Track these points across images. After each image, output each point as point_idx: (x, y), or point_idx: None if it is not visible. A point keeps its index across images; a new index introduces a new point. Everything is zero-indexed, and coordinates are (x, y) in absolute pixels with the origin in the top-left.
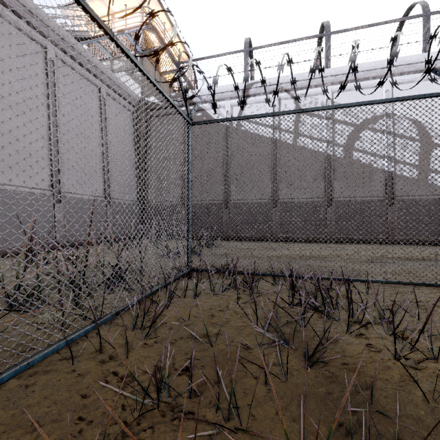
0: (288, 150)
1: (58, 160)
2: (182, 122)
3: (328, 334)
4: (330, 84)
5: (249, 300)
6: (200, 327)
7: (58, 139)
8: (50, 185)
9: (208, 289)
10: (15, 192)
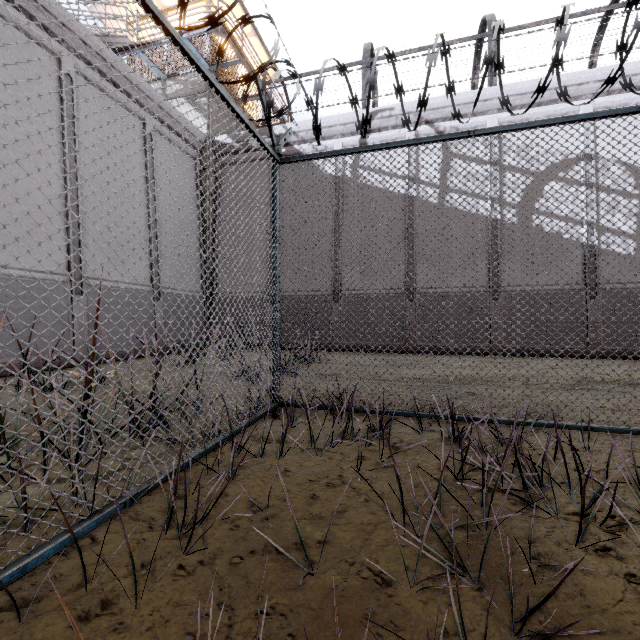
0: (431, 213)
1: (78, 229)
2: (269, 172)
3: (541, 547)
4: (496, 110)
5: (378, 464)
6: (289, 526)
7: (79, 197)
8: (66, 267)
9: (307, 439)
10: (10, 277)
